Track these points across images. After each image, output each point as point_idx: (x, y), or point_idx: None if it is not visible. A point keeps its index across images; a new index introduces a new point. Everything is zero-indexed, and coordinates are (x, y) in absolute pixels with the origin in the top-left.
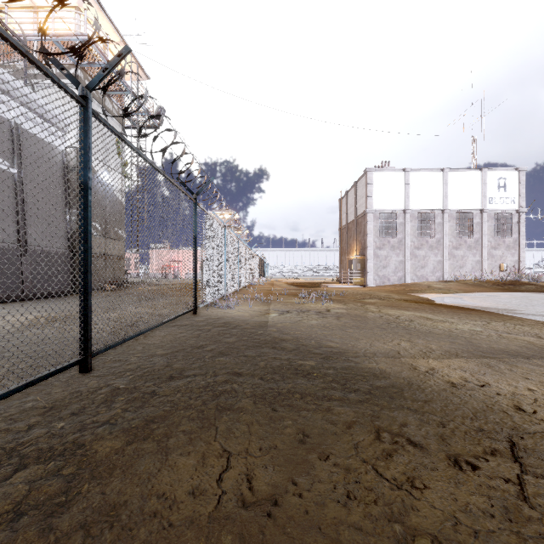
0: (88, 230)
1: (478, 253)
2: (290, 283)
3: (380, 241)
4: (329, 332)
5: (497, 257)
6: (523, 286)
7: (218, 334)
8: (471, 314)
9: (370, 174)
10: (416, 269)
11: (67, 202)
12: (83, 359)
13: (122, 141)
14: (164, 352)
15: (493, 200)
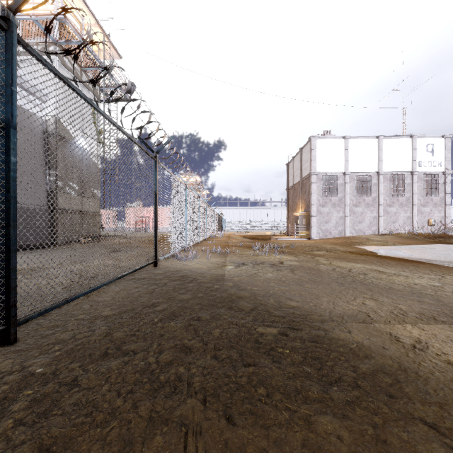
0: (11, 177)
1: (409, 210)
2: (244, 236)
3: (323, 200)
4: (286, 288)
5: (426, 213)
6: (452, 238)
7: (173, 290)
8: (419, 266)
9: (314, 141)
10: (355, 224)
11: (47, 165)
12: (4, 329)
13: (65, 84)
14: (111, 313)
15: (422, 163)
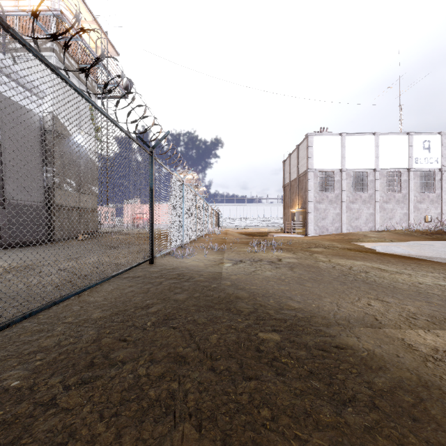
0: None
1: (405, 207)
2: (241, 232)
3: (319, 196)
4: (286, 287)
5: (422, 210)
6: None
7: (168, 289)
8: (421, 264)
9: (310, 138)
10: (351, 221)
11: (44, 161)
12: None
13: (53, 72)
14: (101, 316)
15: (419, 160)
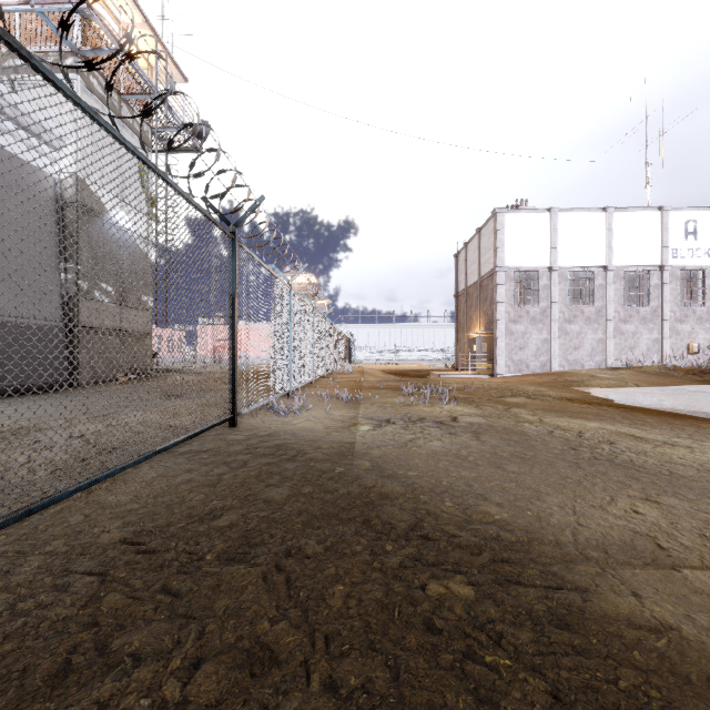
0: None
1: (656, 328)
2: (386, 370)
3: (515, 312)
4: (473, 473)
5: (684, 333)
6: None
7: (256, 477)
8: (702, 427)
9: (500, 217)
10: (567, 352)
11: (62, 253)
12: None
13: (27, 63)
14: (120, 536)
15: (678, 252)
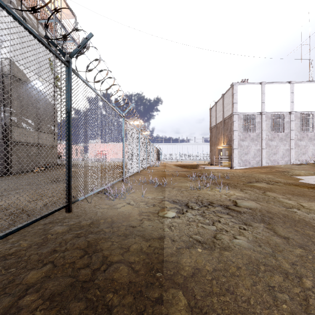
0: None
1: None
2: (176, 165)
3: (243, 135)
4: None
5: None
6: None
7: None
8: None
9: (235, 87)
10: (270, 155)
11: (2, 102)
12: None
13: None
14: None
15: None
